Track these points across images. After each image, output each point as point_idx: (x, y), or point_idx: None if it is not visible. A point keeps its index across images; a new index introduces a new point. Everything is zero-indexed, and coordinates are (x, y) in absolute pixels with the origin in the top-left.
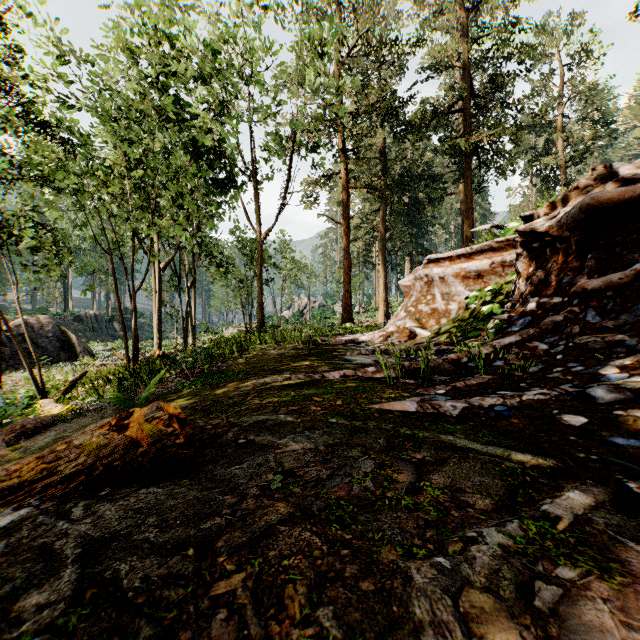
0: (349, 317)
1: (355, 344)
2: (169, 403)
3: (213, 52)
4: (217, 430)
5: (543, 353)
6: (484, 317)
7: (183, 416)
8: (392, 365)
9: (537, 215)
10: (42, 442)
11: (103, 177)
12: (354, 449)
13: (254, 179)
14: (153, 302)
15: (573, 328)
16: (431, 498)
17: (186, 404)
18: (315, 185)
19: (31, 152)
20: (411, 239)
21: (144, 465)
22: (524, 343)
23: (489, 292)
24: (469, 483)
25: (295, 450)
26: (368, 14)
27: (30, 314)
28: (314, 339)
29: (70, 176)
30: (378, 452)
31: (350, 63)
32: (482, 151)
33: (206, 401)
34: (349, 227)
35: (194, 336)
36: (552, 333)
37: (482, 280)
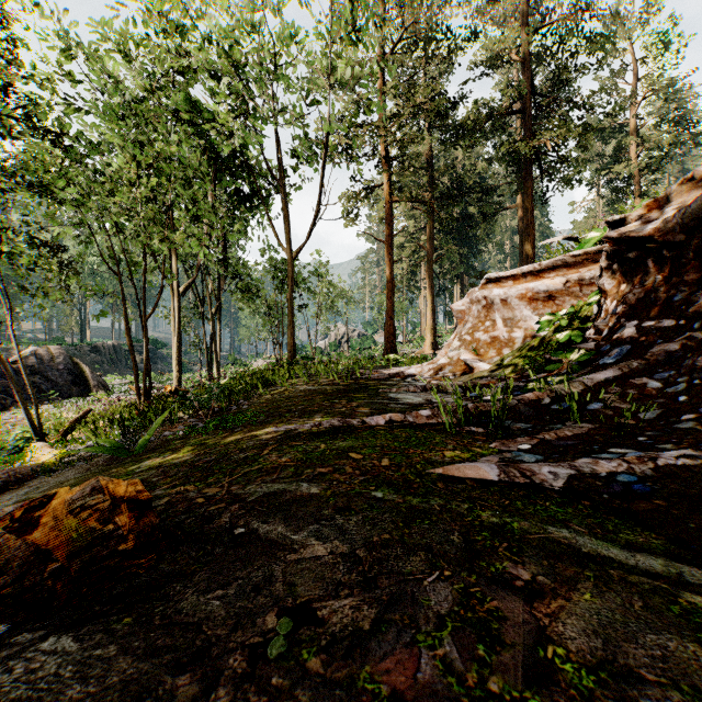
0: (392, 347)
1: (400, 378)
2: (168, 454)
3: (237, 46)
4: (209, 508)
5: (655, 393)
6: (558, 346)
7: (145, 496)
8: (452, 407)
9: (631, 218)
10: (0, 506)
11: (106, 184)
12: (414, 556)
13: (284, 191)
14: (172, 331)
15: (696, 360)
16: (581, 700)
17: (187, 457)
18: (354, 199)
19: (26, 157)
20: (461, 260)
21: (76, 578)
22: (626, 379)
23: (565, 316)
24: (640, 652)
25: (318, 557)
26: (414, 2)
27: (43, 344)
28: (352, 372)
29: (73, 185)
30: (454, 563)
31: (393, 59)
32: (544, 158)
33: (212, 454)
34: (392, 245)
35: (219, 369)
36: (664, 366)
37: (554, 302)
